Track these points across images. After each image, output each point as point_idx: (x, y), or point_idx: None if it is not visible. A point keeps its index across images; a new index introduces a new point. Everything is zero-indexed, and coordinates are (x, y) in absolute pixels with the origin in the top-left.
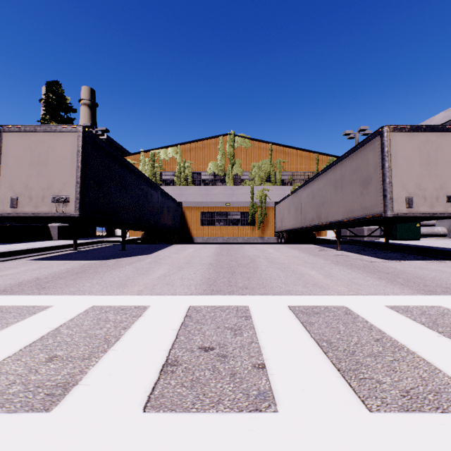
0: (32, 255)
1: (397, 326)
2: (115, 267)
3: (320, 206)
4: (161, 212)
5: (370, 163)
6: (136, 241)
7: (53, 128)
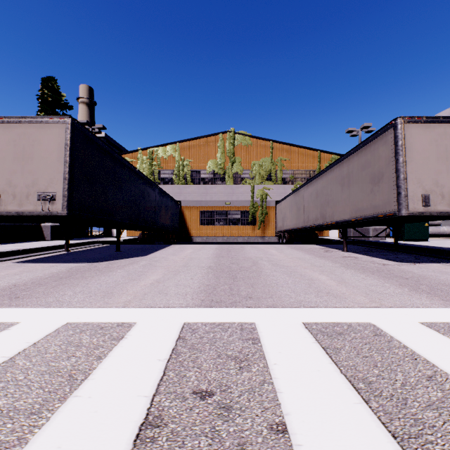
0: (19, 257)
1: (447, 354)
2: (105, 271)
3: (324, 204)
4: (159, 211)
5: (381, 158)
6: (133, 241)
7: (38, 120)
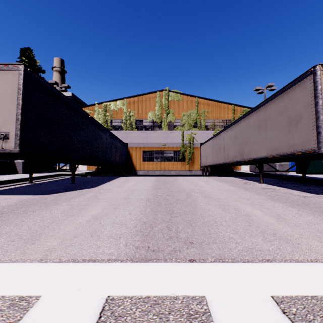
0: None
1: None
2: (51, 204)
3: (243, 145)
4: (110, 150)
5: (299, 103)
6: (91, 174)
7: None
